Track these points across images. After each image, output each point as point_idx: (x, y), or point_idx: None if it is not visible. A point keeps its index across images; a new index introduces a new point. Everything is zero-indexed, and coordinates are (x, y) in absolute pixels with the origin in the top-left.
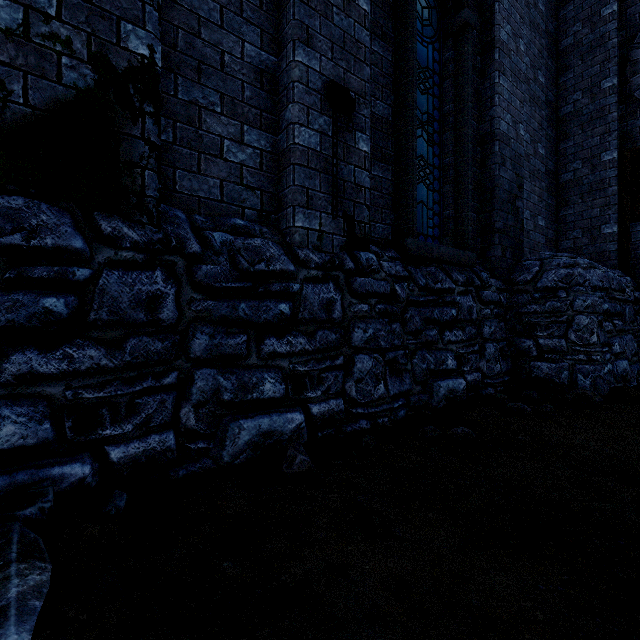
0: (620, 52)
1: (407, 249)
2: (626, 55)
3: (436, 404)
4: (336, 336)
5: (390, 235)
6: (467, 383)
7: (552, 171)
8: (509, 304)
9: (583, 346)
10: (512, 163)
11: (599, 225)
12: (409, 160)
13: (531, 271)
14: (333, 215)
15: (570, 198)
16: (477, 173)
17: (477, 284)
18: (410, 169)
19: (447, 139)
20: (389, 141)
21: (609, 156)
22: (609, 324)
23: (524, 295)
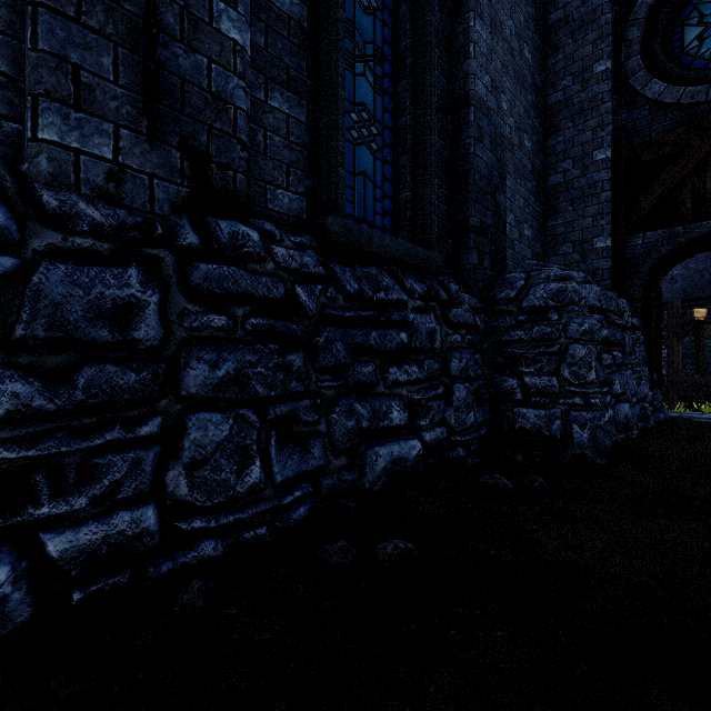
0: (614, 31)
1: (327, 233)
2: (620, 35)
3: (371, 485)
4: (139, 377)
5: (305, 212)
6: (425, 444)
7: (540, 172)
8: (487, 329)
9: (579, 386)
10: (492, 142)
11: (591, 238)
12: (332, 90)
13: (515, 286)
14: (149, 136)
15: (559, 205)
16: (447, 150)
17: (443, 298)
18: (334, 105)
19: (403, 90)
20: (303, 60)
21: (602, 155)
22: (608, 356)
23: (506, 317)
